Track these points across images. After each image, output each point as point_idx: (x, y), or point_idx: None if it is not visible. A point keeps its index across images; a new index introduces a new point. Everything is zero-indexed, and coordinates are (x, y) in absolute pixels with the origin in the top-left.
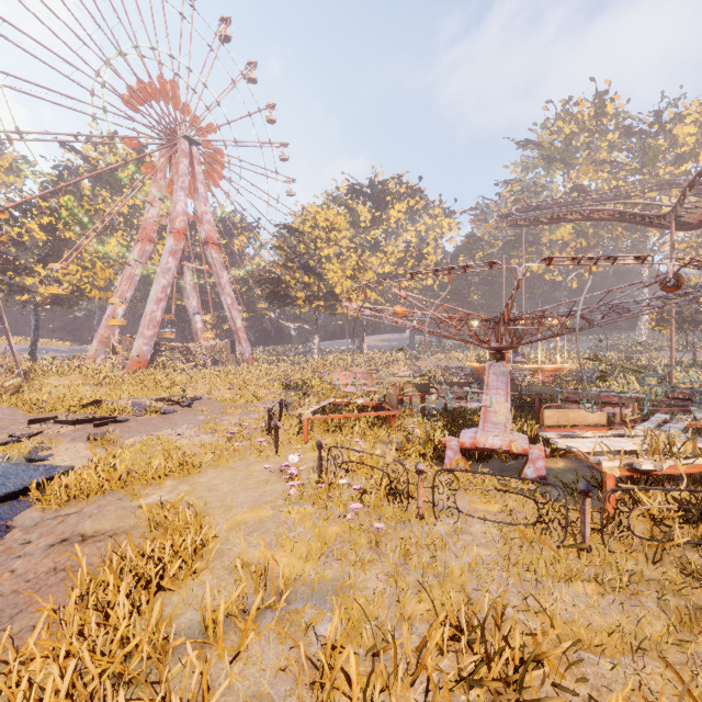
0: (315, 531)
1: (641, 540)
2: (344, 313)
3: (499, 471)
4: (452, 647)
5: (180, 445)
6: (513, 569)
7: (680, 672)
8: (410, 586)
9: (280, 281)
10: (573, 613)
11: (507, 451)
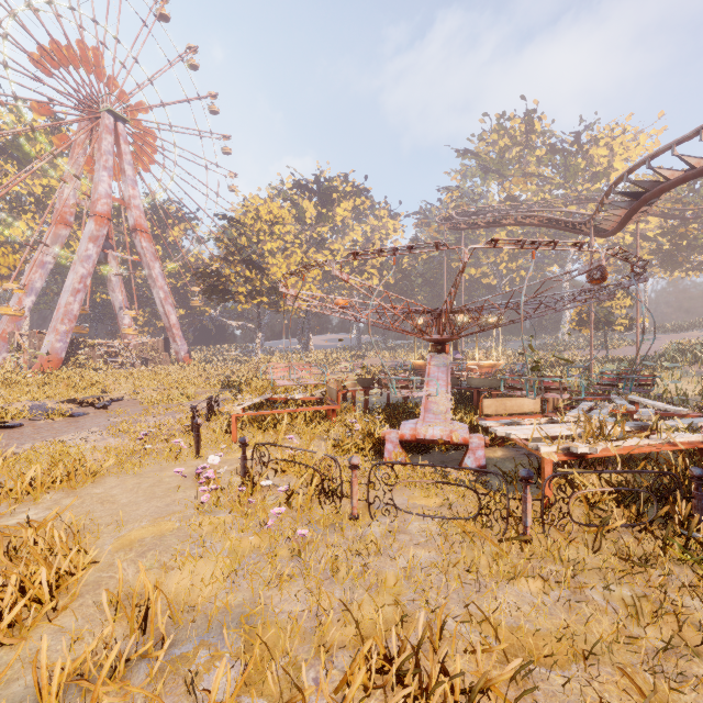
0: (228, 544)
1: (579, 526)
2: (289, 310)
3: (440, 463)
4: (381, 681)
5: (78, 451)
6: (454, 570)
7: (633, 676)
8: (336, 603)
9: (219, 274)
10: (518, 617)
11: (447, 441)
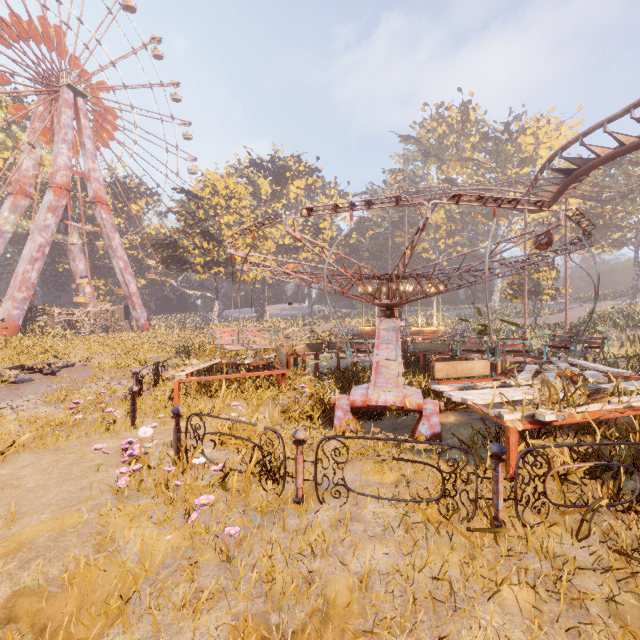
0: (142, 543)
1: (555, 506)
2: (245, 280)
3: (392, 429)
4: None
5: None
6: (419, 574)
7: None
8: (270, 637)
9: (177, 245)
10: None
11: (400, 407)
